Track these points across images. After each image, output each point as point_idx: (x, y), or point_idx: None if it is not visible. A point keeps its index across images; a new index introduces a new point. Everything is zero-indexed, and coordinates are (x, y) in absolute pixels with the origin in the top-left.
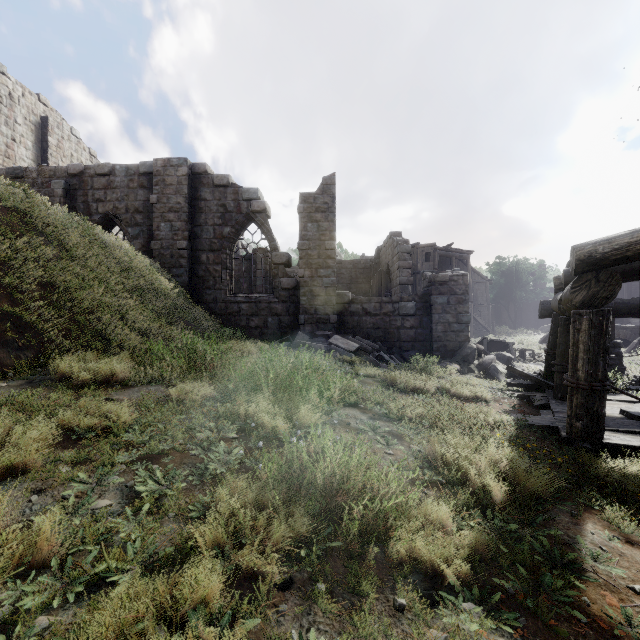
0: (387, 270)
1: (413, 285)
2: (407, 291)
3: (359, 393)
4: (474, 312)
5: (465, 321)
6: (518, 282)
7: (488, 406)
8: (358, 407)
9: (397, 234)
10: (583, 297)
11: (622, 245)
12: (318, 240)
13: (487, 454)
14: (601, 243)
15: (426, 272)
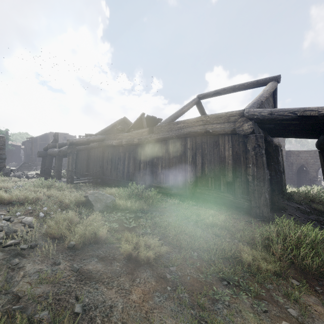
0: None
1: None
2: None
3: None
4: None
5: (4, 158)
6: None
7: None
8: None
9: None
10: (70, 151)
11: (78, 141)
12: None
13: None
14: (74, 140)
15: None
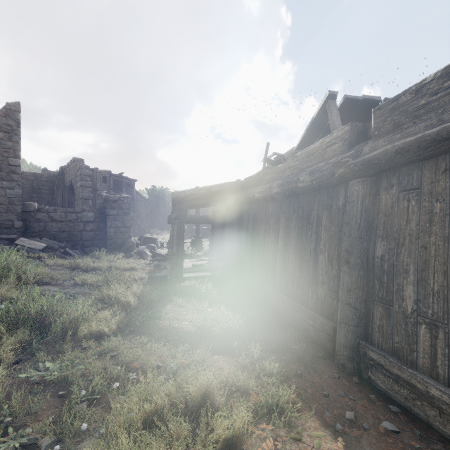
0: (71, 186)
1: (93, 199)
2: (88, 204)
3: (51, 276)
4: (138, 220)
5: (129, 226)
6: (164, 202)
7: (137, 272)
8: (51, 284)
9: (80, 160)
10: (176, 215)
11: (188, 195)
12: (0, 155)
13: (132, 291)
14: (181, 193)
15: (103, 193)
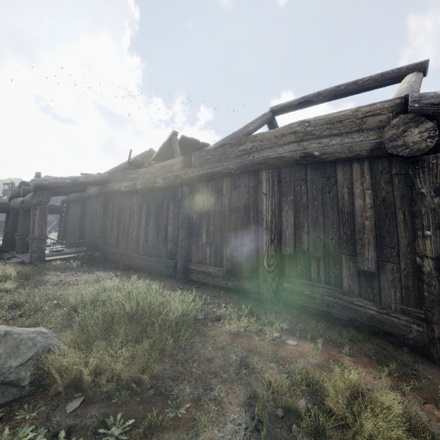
0: None
1: None
2: None
3: None
4: None
5: None
6: None
7: None
8: None
9: None
10: (37, 201)
11: (52, 182)
12: None
13: None
14: (45, 180)
15: None
